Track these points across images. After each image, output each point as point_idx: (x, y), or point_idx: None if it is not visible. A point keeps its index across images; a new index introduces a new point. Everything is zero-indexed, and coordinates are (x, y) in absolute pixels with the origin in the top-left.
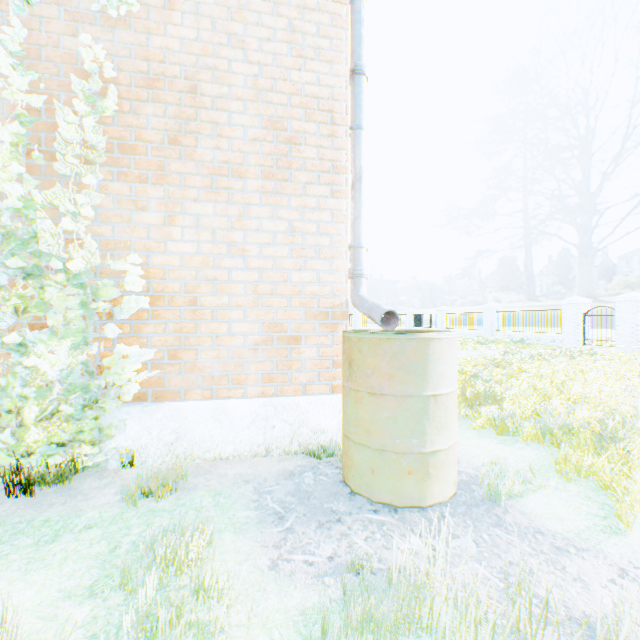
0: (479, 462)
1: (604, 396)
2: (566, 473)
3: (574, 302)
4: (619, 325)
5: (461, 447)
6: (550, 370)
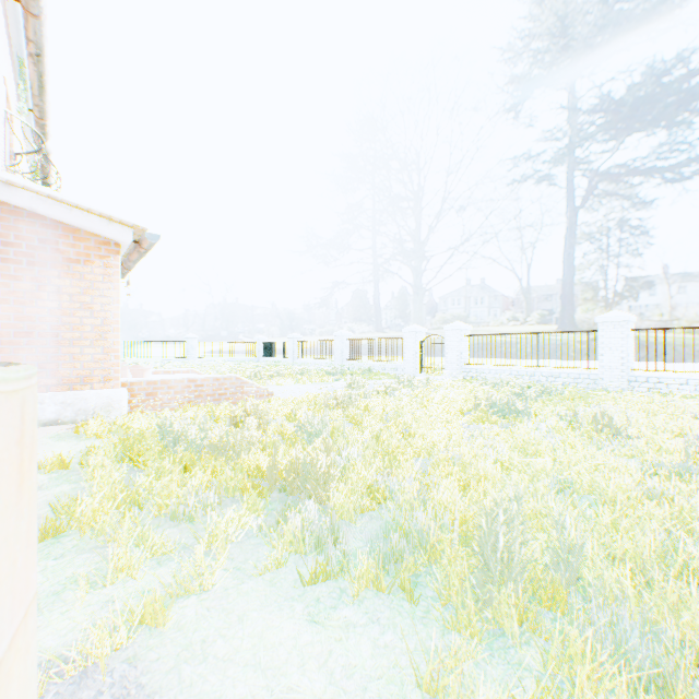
0: None
1: (453, 442)
2: None
3: (414, 330)
4: (448, 353)
5: (202, 685)
6: (395, 406)
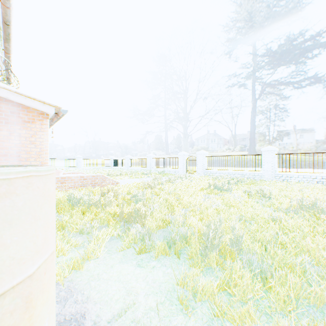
0: (109, 314)
1: (198, 202)
2: (187, 306)
3: (183, 154)
4: (198, 164)
5: (99, 287)
6: (174, 187)
